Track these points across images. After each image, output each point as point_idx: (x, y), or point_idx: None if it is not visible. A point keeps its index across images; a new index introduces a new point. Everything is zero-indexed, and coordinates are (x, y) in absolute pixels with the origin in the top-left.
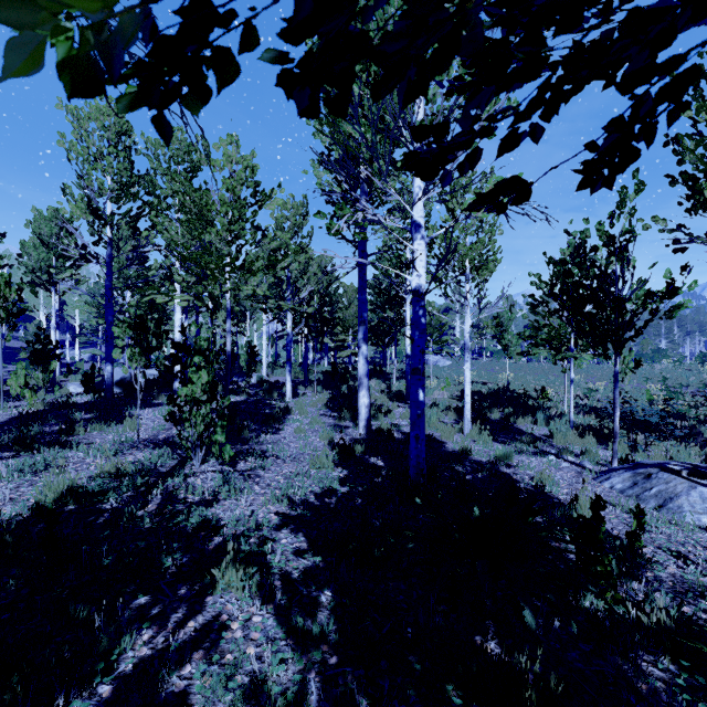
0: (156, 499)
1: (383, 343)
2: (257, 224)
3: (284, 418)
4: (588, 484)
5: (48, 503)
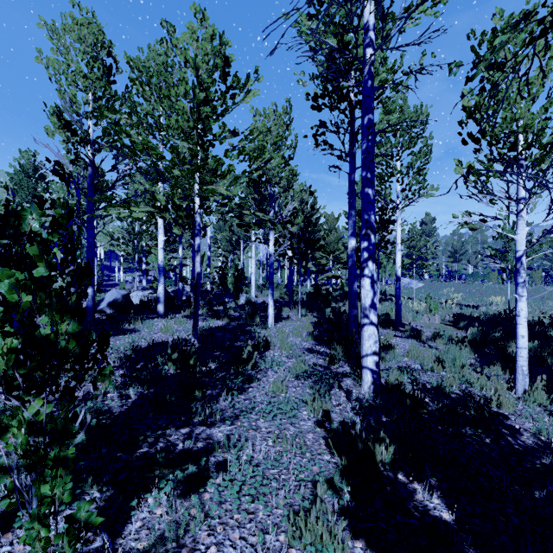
0: None
1: None
2: (234, 129)
3: (261, 355)
4: None
5: None
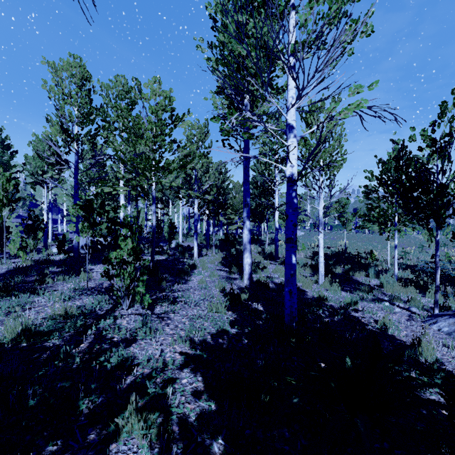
0: (89, 338)
1: (259, 220)
2: (174, 139)
3: (191, 271)
4: (420, 326)
5: (6, 341)
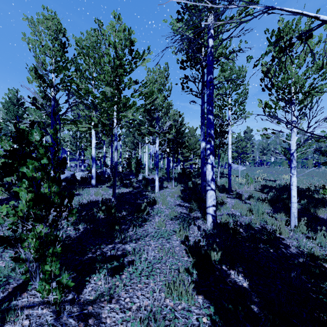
0: None
1: None
2: (136, 80)
3: (151, 208)
4: None
5: None
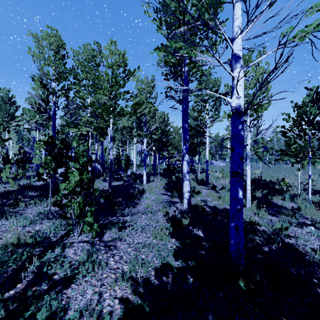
0: (30, 274)
1: (193, 154)
2: (127, 91)
3: (141, 196)
4: None
5: None
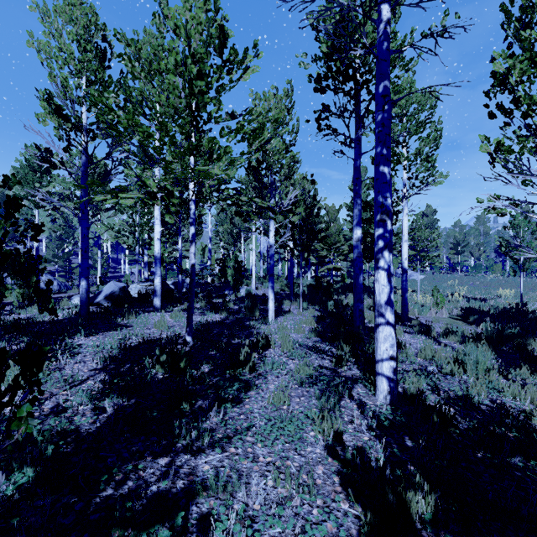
0: None
1: (366, 258)
2: (232, 112)
3: (260, 355)
4: None
5: None
